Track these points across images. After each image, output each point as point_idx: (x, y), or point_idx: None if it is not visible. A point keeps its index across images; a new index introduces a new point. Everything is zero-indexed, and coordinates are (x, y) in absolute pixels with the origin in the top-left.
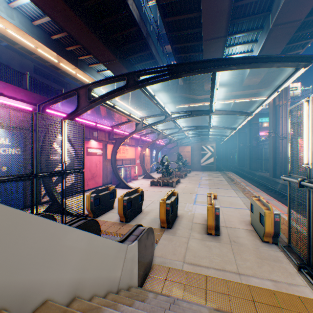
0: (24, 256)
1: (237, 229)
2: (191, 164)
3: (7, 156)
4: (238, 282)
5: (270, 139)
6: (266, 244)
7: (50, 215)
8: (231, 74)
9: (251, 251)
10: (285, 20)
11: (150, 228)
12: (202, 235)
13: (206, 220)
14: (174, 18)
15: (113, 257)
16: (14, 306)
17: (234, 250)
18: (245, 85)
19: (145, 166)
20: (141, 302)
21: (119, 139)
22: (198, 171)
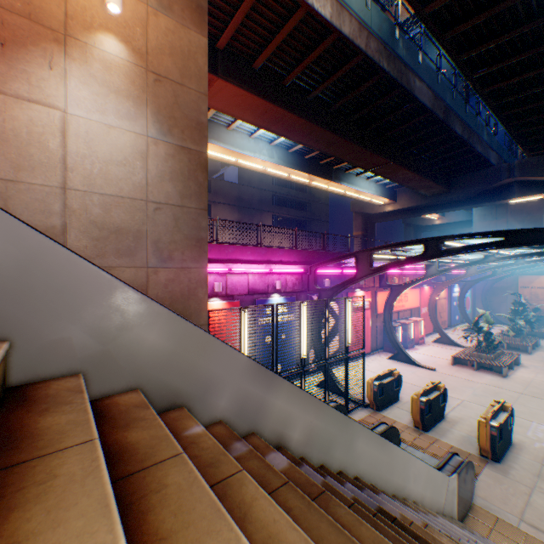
0: (408, 474)
1: None
2: None
3: (310, 346)
4: None
5: None
6: None
7: (342, 405)
8: None
9: None
10: None
11: (469, 461)
12: None
13: None
14: (504, 83)
15: (439, 484)
16: (406, 497)
17: None
18: None
19: (437, 317)
20: (470, 532)
21: (395, 286)
22: None
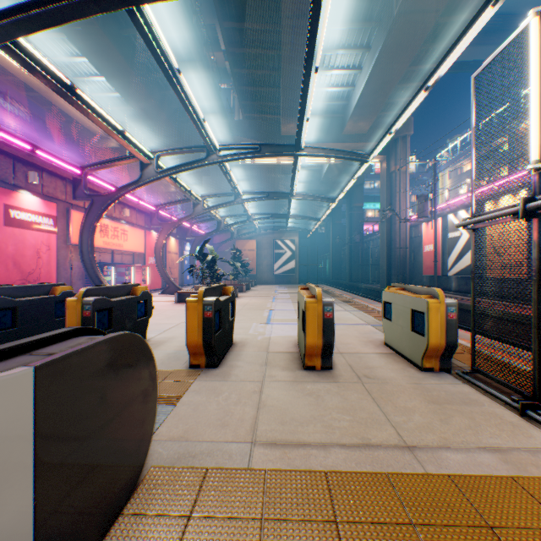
0: None
1: (364, 354)
2: (258, 272)
3: None
4: (420, 475)
5: (383, 226)
6: (430, 373)
7: None
8: (325, 111)
9: (411, 391)
10: (418, 6)
11: (136, 340)
12: (295, 372)
13: (298, 345)
14: None
15: None
16: None
17: (375, 394)
18: (347, 133)
19: (170, 273)
20: None
21: (100, 197)
22: (270, 284)
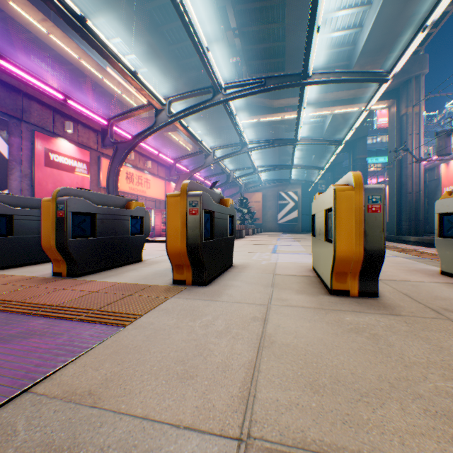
0: None
1: (418, 282)
2: (262, 221)
3: None
4: None
5: (391, 172)
6: None
7: None
8: (329, 61)
9: None
10: None
11: None
12: (317, 297)
13: (312, 270)
14: None
15: None
16: None
17: None
18: None
19: None
20: None
21: (122, 144)
22: (274, 232)
